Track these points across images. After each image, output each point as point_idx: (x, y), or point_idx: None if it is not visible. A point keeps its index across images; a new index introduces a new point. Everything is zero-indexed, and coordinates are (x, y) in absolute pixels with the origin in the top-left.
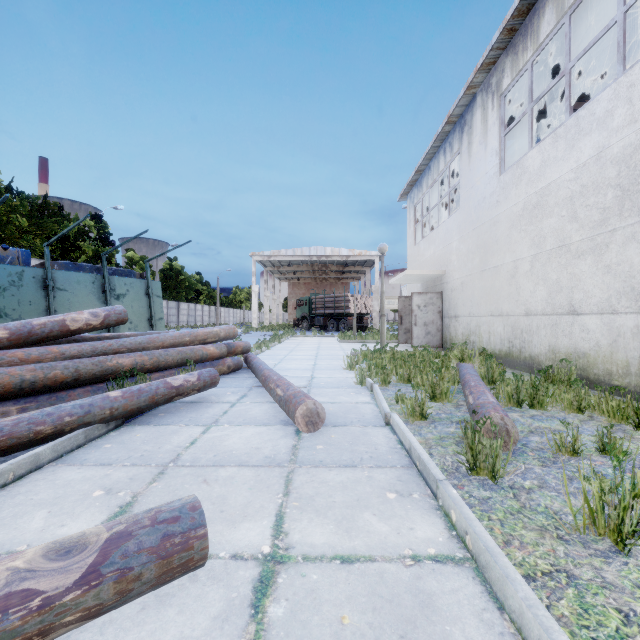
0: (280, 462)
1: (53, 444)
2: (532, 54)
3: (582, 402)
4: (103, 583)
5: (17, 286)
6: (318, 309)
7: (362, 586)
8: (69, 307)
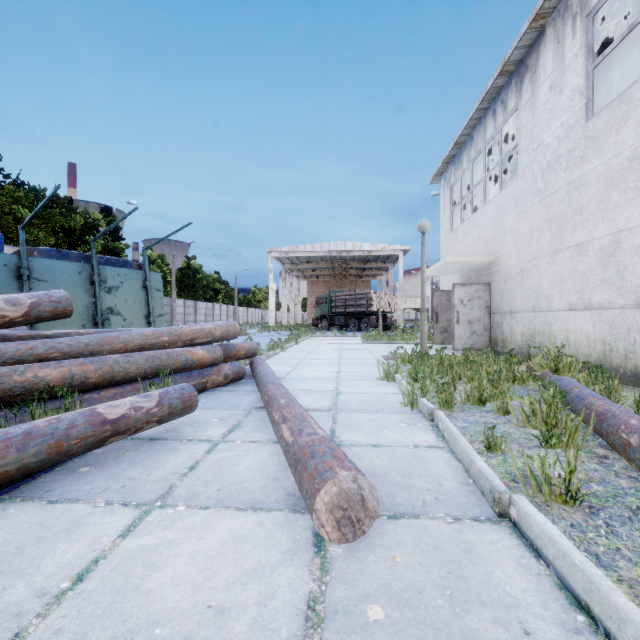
0: None
1: None
2: None
3: None
4: None
5: None
6: (338, 307)
7: None
8: None
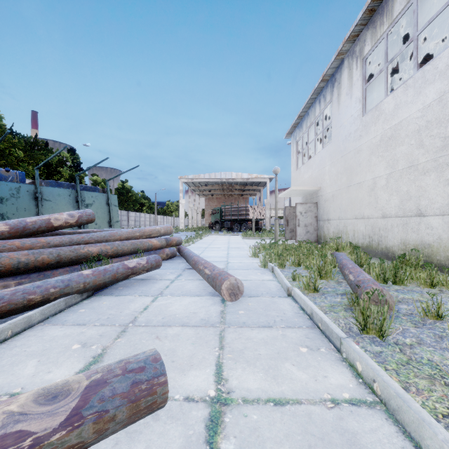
0: (213, 323)
1: (41, 309)
2: (387, 27)
3: (434, 280)
4: (84, 424)
5: (16, 197)
6: (227, 216)
7: (295, 425)
8: (52, 213)
